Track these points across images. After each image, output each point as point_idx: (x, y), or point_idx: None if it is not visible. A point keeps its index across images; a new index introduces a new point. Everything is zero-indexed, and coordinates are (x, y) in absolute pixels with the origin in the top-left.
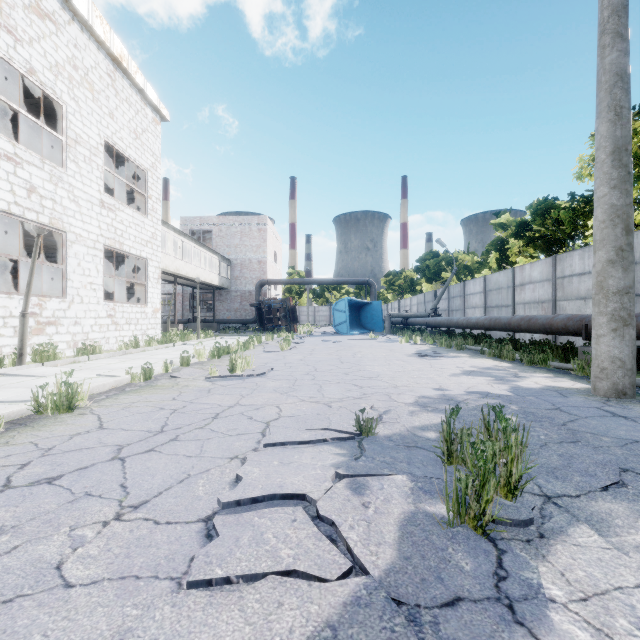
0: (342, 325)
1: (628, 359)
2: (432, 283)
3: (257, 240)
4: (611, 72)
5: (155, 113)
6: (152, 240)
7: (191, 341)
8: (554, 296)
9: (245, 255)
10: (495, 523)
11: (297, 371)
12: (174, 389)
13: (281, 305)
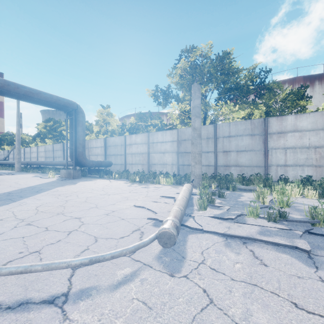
0: None
1: (19, 167)
2: (10, 146)
3: None
4: (17, 129)
5: None
6: None
7: None
8: (37, 156)
9: None
10: None
11: None
12: None
13: None
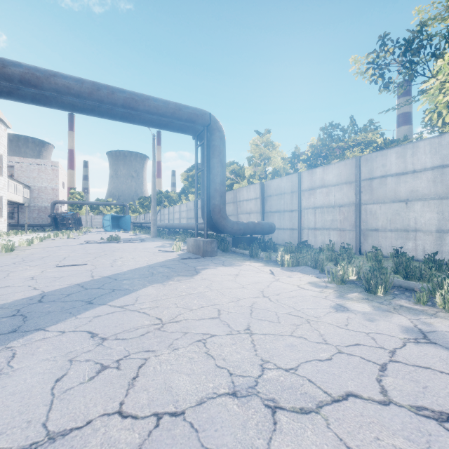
0: (108, 227)
1: (155, 231)
2: (159, 206)
3: (51, 175)
4: (153, 182)
5: (5, 126)
6: (4, 187)
7: (26, 234)
8: (180, 217)
9: (42, 184)
10: (111, 241)
11: (88, 238)
12: (57, 240)
13: (72, 217)
